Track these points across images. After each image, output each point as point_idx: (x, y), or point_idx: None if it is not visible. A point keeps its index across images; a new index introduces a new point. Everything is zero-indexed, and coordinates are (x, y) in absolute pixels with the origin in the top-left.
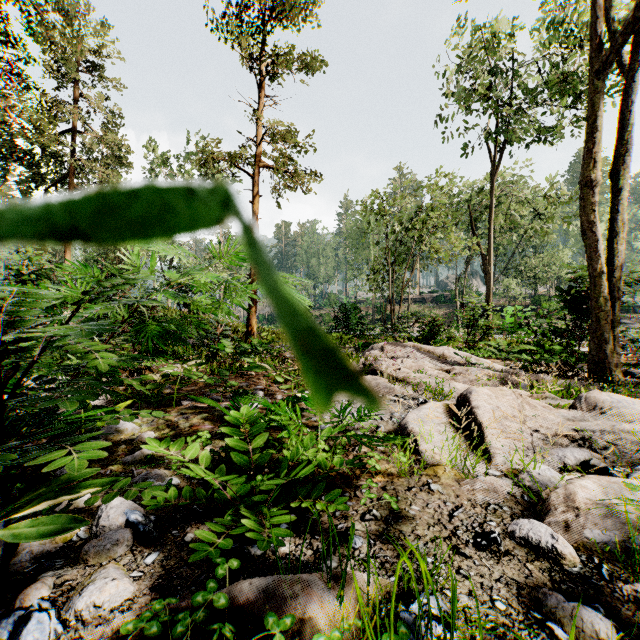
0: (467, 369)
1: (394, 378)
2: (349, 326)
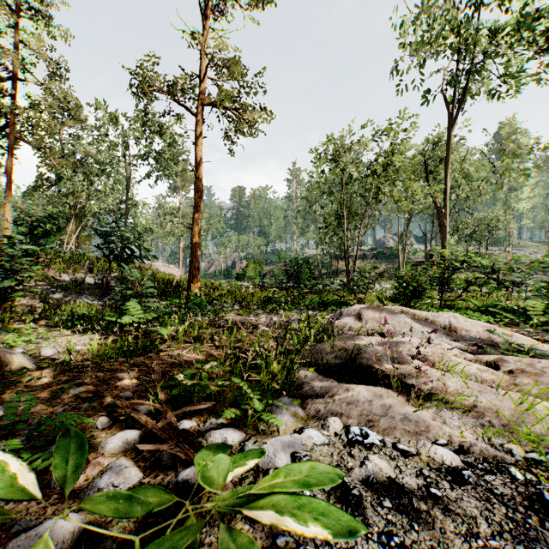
0: (531, 362)
1: (421, 397)
2: (300, 281)
